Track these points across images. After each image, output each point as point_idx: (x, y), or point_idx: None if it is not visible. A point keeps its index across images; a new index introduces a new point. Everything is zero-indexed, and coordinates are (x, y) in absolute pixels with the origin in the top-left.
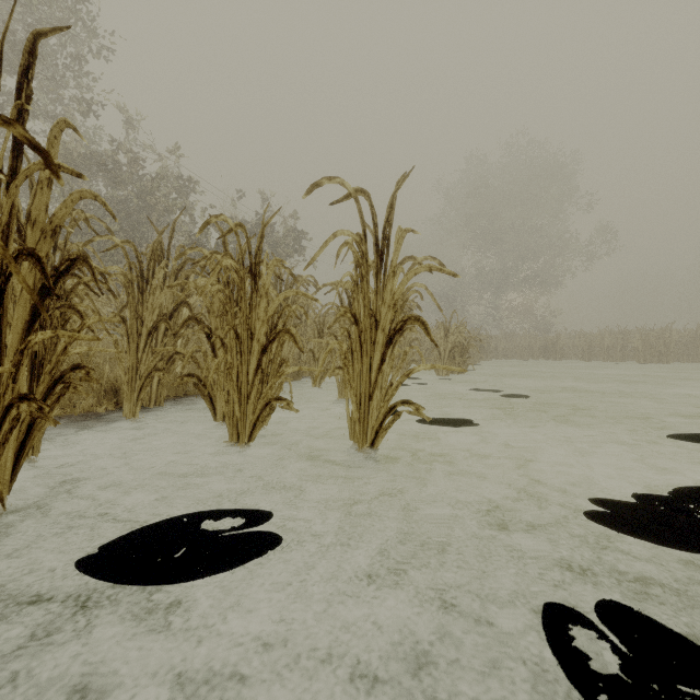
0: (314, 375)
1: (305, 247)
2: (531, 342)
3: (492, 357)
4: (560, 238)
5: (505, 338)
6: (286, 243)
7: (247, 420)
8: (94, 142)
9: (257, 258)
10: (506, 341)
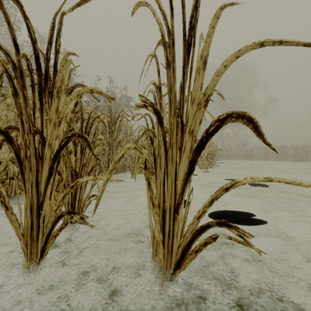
0: (132, 170)
1: (131, 105)
2: (239, 152)
3: (221, 158)
4: (251, 104)
5: (226, 150)
6: (121, 103)
7: (39, 233)
8: (24, 51)
9: (48, 53)
10: (227, 151)
